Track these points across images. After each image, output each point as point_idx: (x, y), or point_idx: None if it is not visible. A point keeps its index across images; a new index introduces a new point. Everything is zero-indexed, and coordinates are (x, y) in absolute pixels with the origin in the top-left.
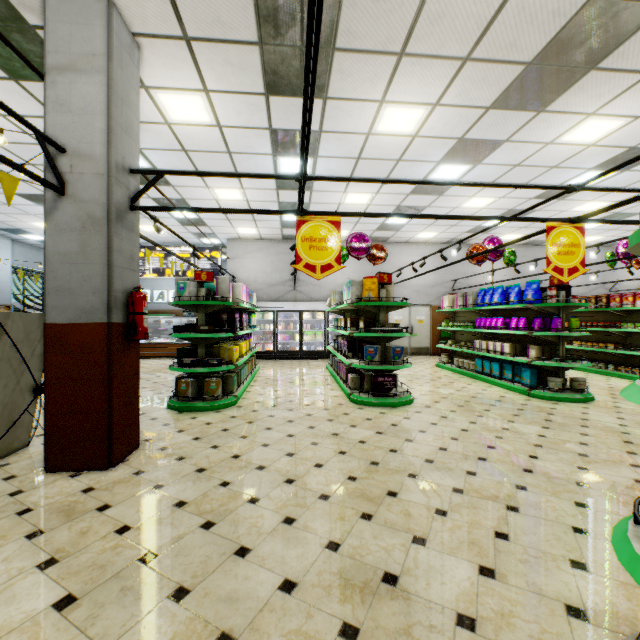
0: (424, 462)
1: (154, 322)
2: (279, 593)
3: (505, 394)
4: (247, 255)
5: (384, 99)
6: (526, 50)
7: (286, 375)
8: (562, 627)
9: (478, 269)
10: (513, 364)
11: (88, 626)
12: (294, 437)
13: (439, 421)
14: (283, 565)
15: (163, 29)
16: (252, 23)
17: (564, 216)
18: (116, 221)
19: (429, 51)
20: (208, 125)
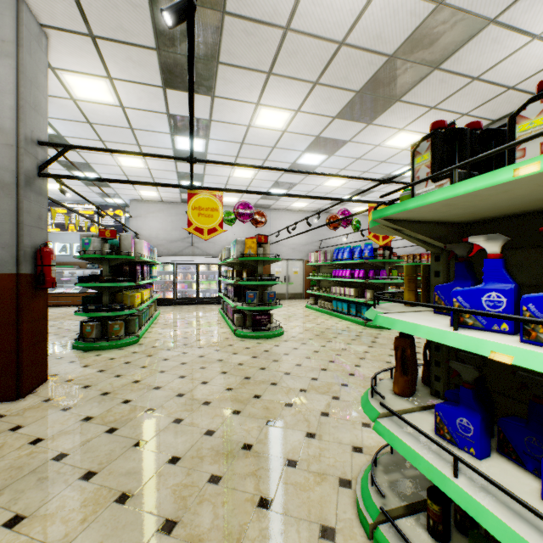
0: (283, 374)
1: (57, 273)
2: (167, 465)
3: (350, 326)
4: (149, 214)
5: (259, 102)
6: (355, 83)
7: (184, 318)
8: (347, 458)
9: (338, 232)
10: (357, 304)
11: (11, 505)
12: (187, 364)
13: (300, 346)
14: (171, 448)
15: (70, 25)
16: (150, 34)
17: (394, 196)
18: (25, 186)
19: (289, 74)
20: (112, 105)
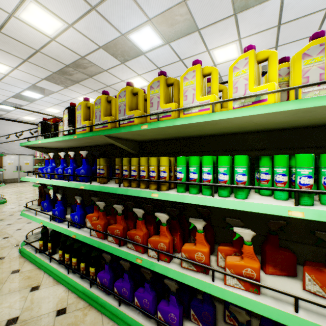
0: None
1: None
2: None
3: None
4: None
5: None
6: (51, 68)
7: None
8: (23, 239)
9: None
10: None
11: None
12: None
13: (17, 207)
14: None
15: None
16: None
17: None
18: None
19: (5, 50)
20: None
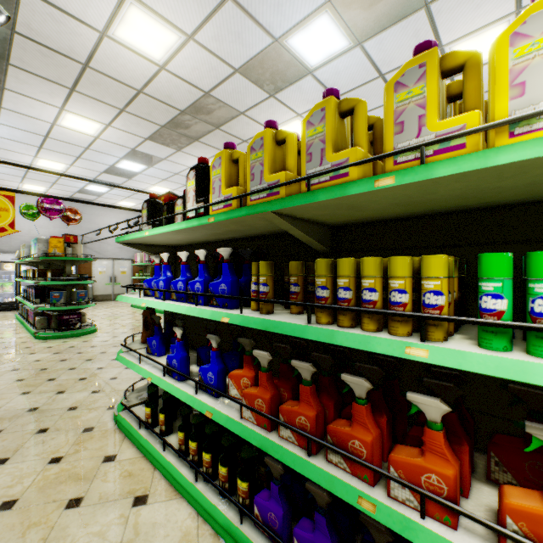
0: (85, 361)
1: None
2: None
3: None
4: None
5: (64, 108)
6: (159, 120)
7: None
8: (120, 396)
9: None
10: None
11: None
12: None
13: (111, 339)
14: None
15: None
16: None
17: None
18: None
19: (95, 96)
20: None
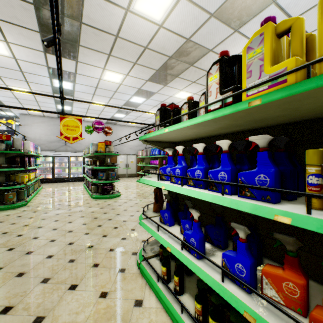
0: (116, 215)
1: None
2: (46, 259)
3: None
4: (34, 124)
5: (105, 68)
6: (155, 66)
7: (59, 190)
8: (138, 245)
9: None
10: None
11: None
12: (60, 214)
13: (128, 201)
14: (48, 252)
15: None
16: (36, 24)
17: None
18: None
19: (120, 57)
20: (7, 56)
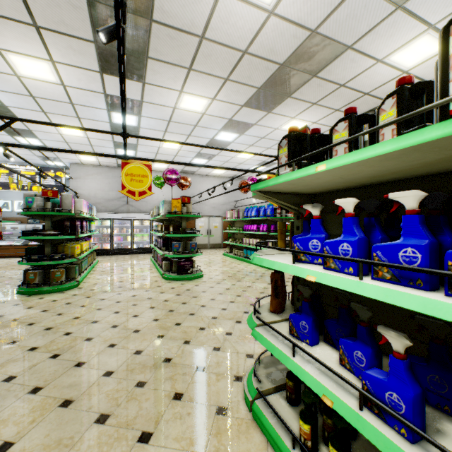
0: (200, 307)
1: None
2: (103, 377)
3: (256, 268)
4: (88, 176)
5: (182, 90)
6: (256, 81)
7: (119, 265)
8: (242, 362)
9: (250, 195)
10: None
11: None
12: (121, 302)
13: (215, 285)
14: (106, 365)
15: (16, 16)
16: (89, 30)
17: None
18: None
19: (206, 71)
20: (54, 83)
